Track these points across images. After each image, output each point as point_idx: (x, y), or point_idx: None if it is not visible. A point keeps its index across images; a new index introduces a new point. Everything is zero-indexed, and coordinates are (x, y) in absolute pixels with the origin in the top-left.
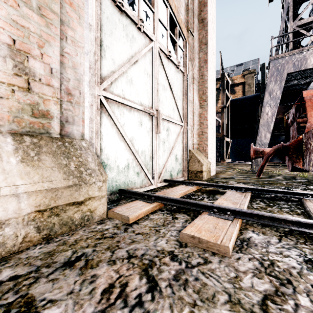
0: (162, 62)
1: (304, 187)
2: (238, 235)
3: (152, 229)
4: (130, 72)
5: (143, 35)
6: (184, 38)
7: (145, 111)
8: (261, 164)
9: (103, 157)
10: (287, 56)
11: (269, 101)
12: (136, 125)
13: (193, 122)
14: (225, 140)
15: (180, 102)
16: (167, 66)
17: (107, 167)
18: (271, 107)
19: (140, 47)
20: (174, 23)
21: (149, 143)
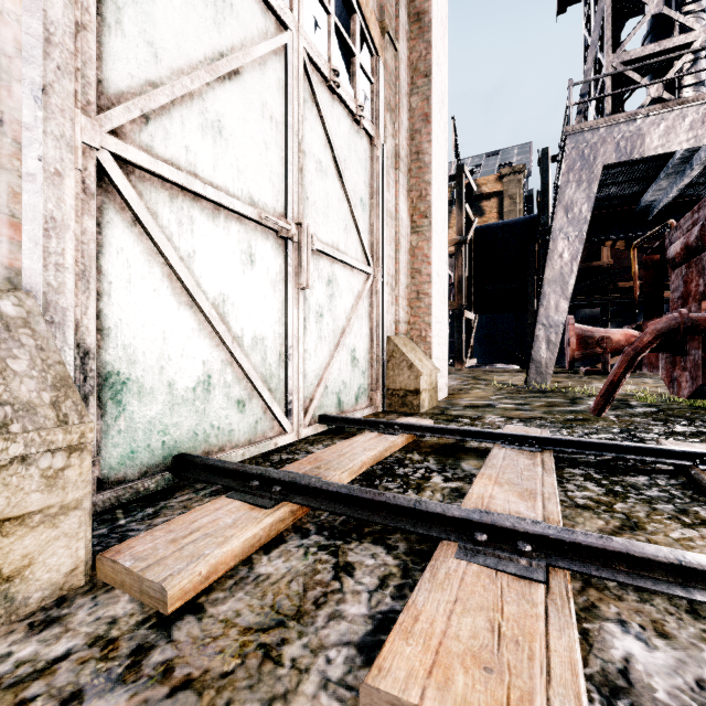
0: (315, 95)
1: (663, 428)
2: (582, 652)
3: (250, 646)
4: (214, 99)
5: (257, 3)
6: (374, 51)
7: (264, 222)
8: (609, 377)
9: (112, 356)
10: (604, 128)
11: (566, 227)
12: (236, 262)
13: (397, 267)
14: (465, 316)
15: (363, 214)
16: (328, 110)
17: (130, 388)
18: (569, 240)
19: (247, 34)
20: (349, 2)
21: (277, 316)
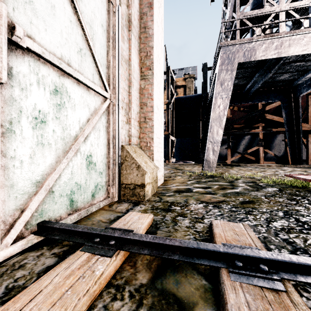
0: None
1: (305, 209)
2: None
3: None
4: None
5: None
6: None
7: None
8: None
9: None
10: (238, 45)
11: (221, 92)
12: None
13: (130, 98)
14: (170, 138)
15: (100, 49)
16: None
17: None
18: (222, 99)
19: None
20: None
21: None
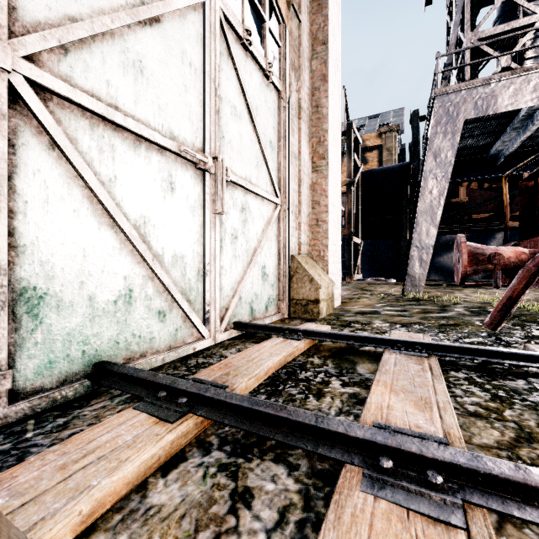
0: (230, 50)
1: (523, 332)
2: None
3: None
4: (136, 41)
5: None
6: (281, 19)
7: (183, 154)
8: (507, 293)
9: (28, 272)
10: (464, 90)
11: (434, 169)
12: (157, 189)
13: (300, 199)
14: (353, 240)
15: (272, 154)
16: (242, 64)
17: (48, 302)
18: (437, 180)
19: None
20: None
21: (195, 237)
